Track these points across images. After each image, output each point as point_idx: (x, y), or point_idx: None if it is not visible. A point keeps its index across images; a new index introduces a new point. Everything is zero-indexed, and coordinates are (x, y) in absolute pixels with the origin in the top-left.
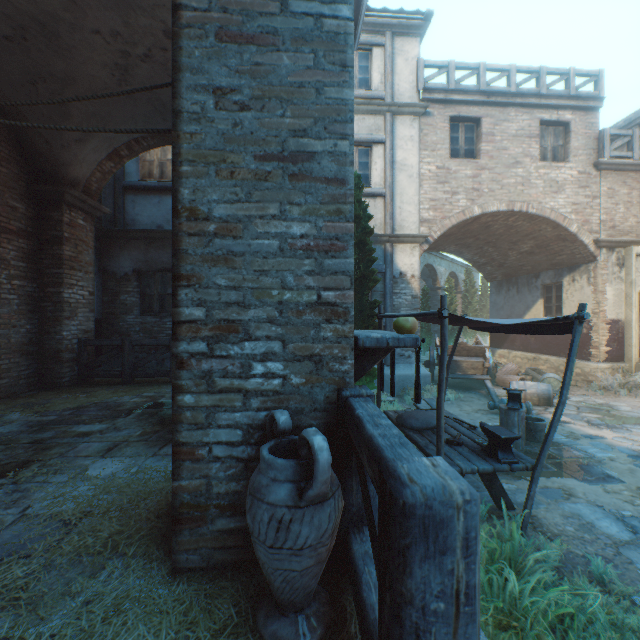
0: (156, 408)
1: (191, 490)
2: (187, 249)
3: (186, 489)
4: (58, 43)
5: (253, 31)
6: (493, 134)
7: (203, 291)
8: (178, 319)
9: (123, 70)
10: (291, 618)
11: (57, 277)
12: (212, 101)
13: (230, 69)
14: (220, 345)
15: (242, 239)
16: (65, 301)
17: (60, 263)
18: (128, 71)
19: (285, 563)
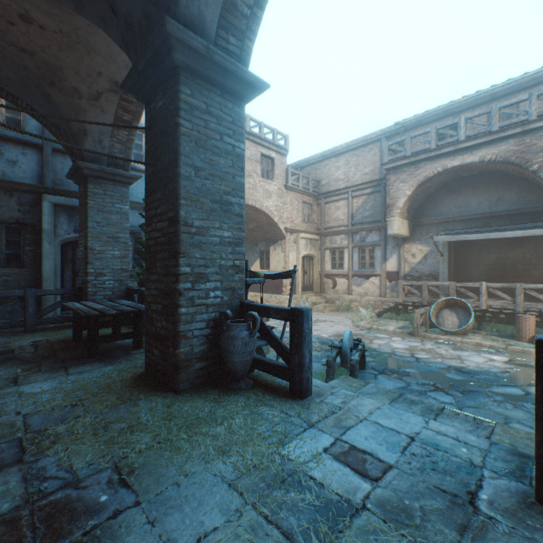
0: None
1: (185, 353)
2: (183, 240)
3: (183, 353)
4: None
5: (210, 145)
6: None
7: (190, 259)
8: (179, 273)
9: None
10: (243, 382)
11: None
12: (194, 172)
13: (201, 159)
14: (197, 284)
15: (206, 237)
16: None
17: None
18: None
19: (245, 358)
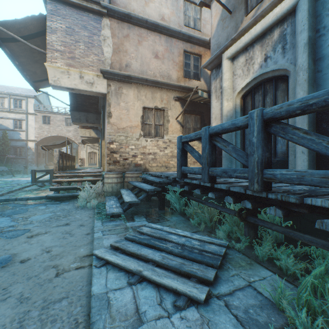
0: None
1: None
2: None
3: None
4: None
5: None
6: (54, 120)
7: None
8: None
9: None
10: None
11: None
12: None
13: None
14: None
15: None
16: None
17: None
18: None
19: None
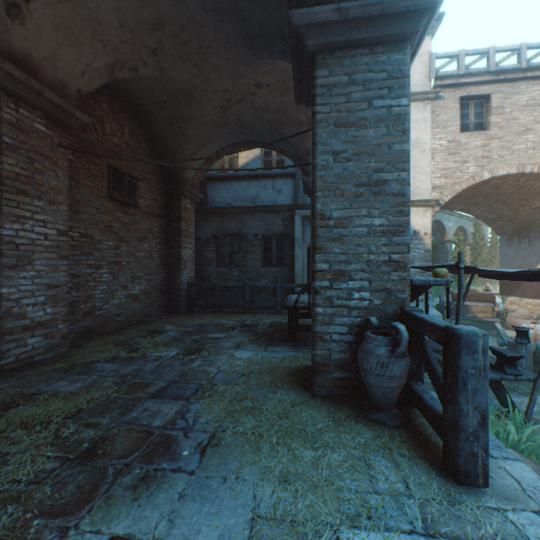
0: (247, 327)
1: (321, 356)
2: (319, 234)
3: (318, 355)
4: (191, 100)
5: (353, 120)
6: (502, 107)
7: (327, 255)
8: (314, 269)
9: (225, 109)
10: (384, 413)
11: (178, 242)
12: (332, 158)
13: (341, 141)
14: (336, 283)
15: (347, 228)
16: (182, 258)
17: (179, 233)
18: (227, 109)
19: (384, 384)
